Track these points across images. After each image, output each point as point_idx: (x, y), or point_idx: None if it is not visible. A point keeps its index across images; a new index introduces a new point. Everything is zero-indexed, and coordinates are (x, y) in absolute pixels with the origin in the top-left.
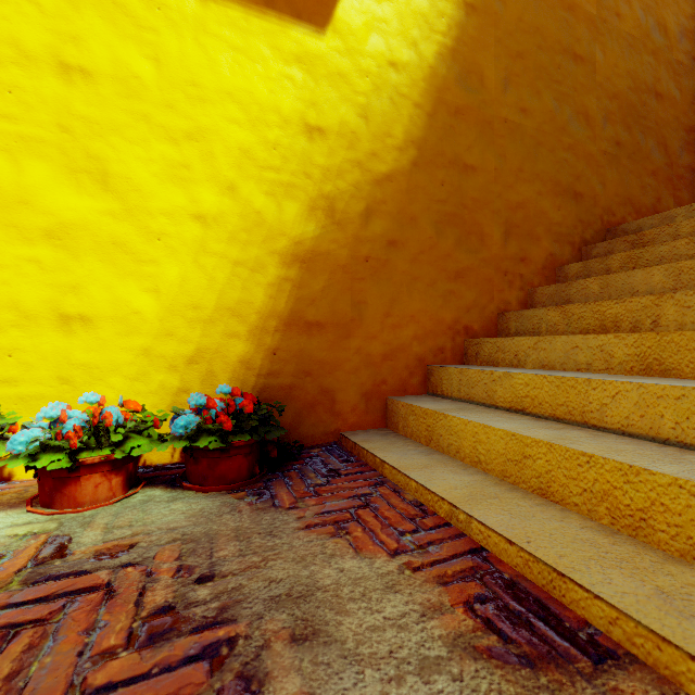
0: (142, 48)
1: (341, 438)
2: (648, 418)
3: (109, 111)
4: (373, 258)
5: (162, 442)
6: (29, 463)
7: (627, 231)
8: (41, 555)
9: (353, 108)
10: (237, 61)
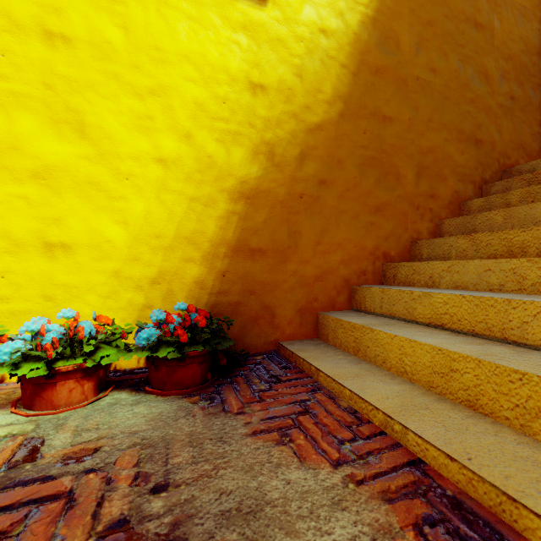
0: (113, 18)
1: (280, 347)
2: None
3: (85, 71)
4: (306, 195)
5: (128, 352)
6: (12, 371)
7: (521, 172)
8: (15, 458)
9: (290, 68)
10: (192, 29)
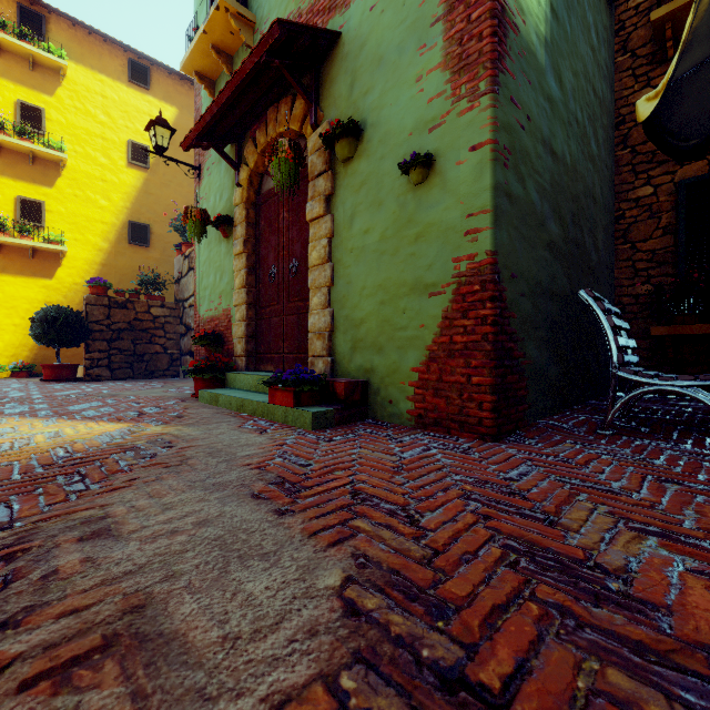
0: None
1: None
2: None
3: None
4: None
5: (6, 370)
6: None
7: None
8: None
9: (62, 296)
10: (26, 290)
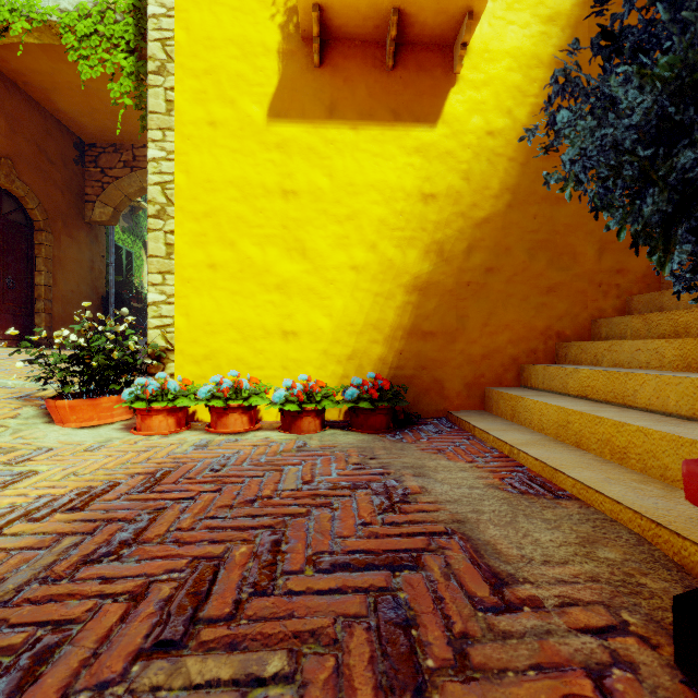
0: (323, 170)
1: (448, 414)
2: (661, 399)
3: (306, 212)
4: (473, 283)
5: (338, 404)
6: (282, 407)
7: None
8: (297, 445)
9: (457, 174)
10: (377, 163)
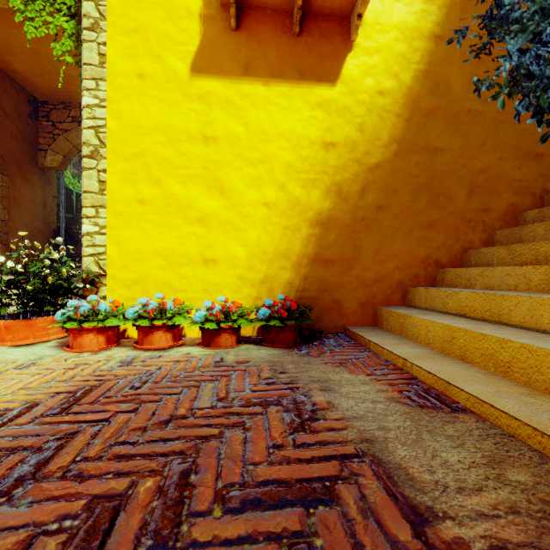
0: (239, 120)
1: (346, 330)
2: (535, 318)
3: (224, 156)
4: (366, 219)
5: (252, 322)
6: (202, 325)
7: None
8: (215, 360)
9: (353, 126)
10: (285, 115)
